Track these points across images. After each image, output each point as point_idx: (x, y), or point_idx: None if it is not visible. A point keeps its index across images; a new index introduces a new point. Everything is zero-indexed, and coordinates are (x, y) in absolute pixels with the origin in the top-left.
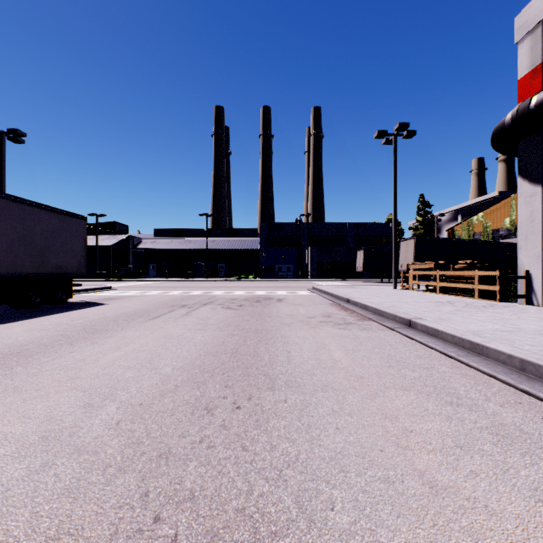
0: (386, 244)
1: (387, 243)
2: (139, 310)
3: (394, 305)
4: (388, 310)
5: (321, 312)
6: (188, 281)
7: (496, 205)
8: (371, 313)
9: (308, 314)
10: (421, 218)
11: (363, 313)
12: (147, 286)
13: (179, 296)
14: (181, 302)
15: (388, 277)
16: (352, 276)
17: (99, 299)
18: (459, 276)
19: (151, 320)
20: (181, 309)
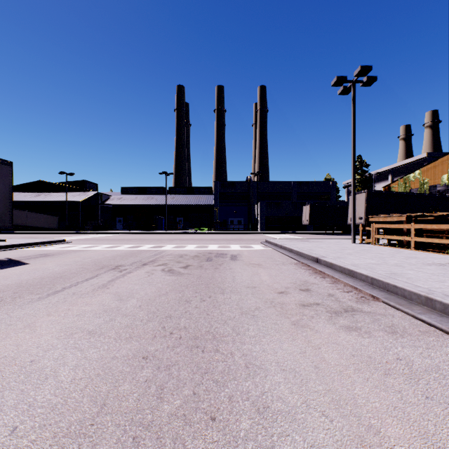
0: (326, 200)
1: (327, 199)
2: (49, 277)
3: (392, 270)
4: (403, 284)
5: (292, 280)
6: (148, 233)
7: (434, 163)
8: (366, 284)
9: (275, 284)
10: (359, 176)
11: (355, 284)
12: (104, 238)
13: (124, 251)
14: (118, 261)
15: (332, 229)
16: (298, 228)
17: (29, 256)
18: (442, 230)
19: (39, 300)
20: (109, 273)
